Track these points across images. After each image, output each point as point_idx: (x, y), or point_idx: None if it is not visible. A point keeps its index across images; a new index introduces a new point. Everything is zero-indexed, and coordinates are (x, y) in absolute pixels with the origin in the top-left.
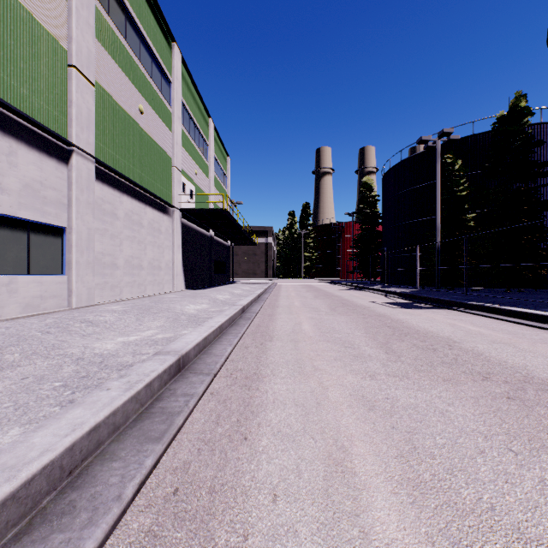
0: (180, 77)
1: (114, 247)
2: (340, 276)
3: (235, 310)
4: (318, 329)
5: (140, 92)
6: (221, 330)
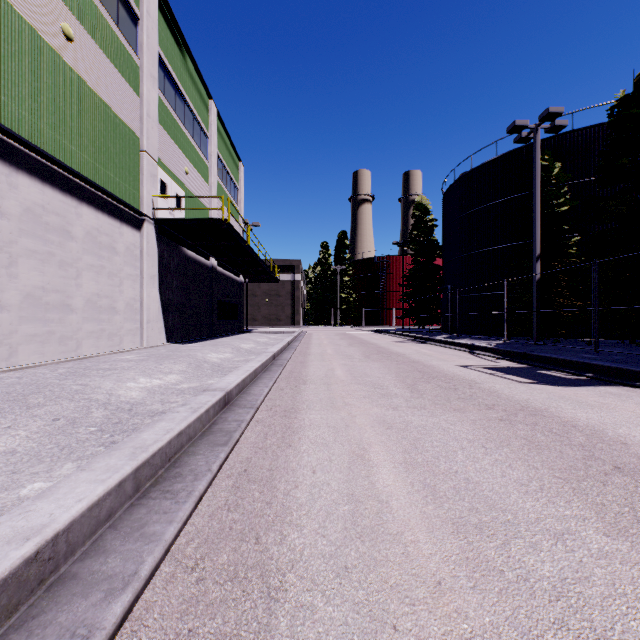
0: (155, 14)
1: None
2: (384, 323)
3: (188, 415)
4: (429, 494)
5: (66, 2)
6: (33, 581)
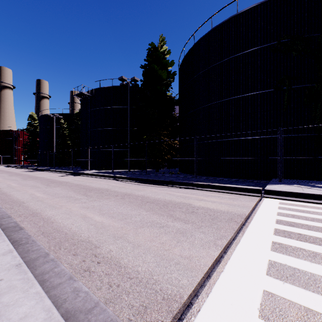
0: None
1: None
2: (17, 163)
3: None
4: None
5: None
6: None
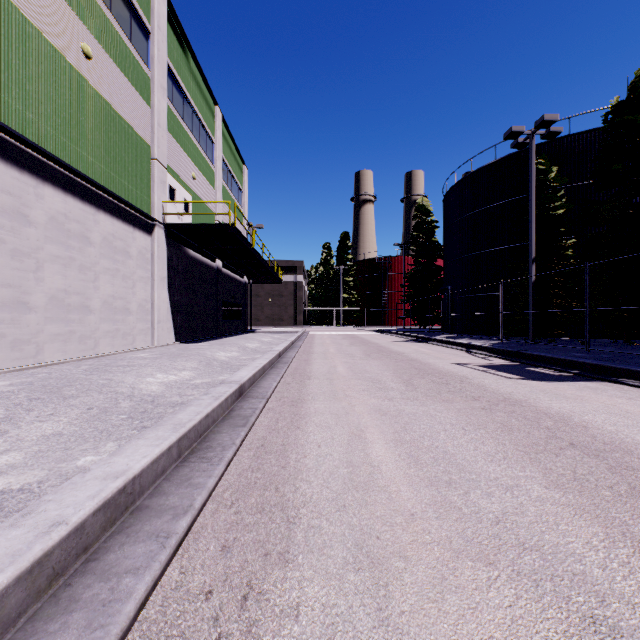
0: (164, 28)
1: (21, 273)
2: (386, 323)
3: (212, 402)
4: (412, 462)
5: (85, 22)
6: (122, 506)
